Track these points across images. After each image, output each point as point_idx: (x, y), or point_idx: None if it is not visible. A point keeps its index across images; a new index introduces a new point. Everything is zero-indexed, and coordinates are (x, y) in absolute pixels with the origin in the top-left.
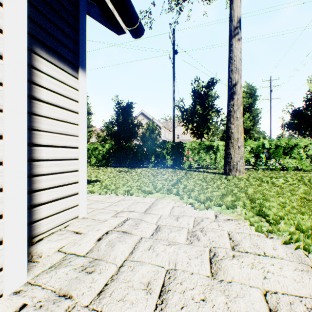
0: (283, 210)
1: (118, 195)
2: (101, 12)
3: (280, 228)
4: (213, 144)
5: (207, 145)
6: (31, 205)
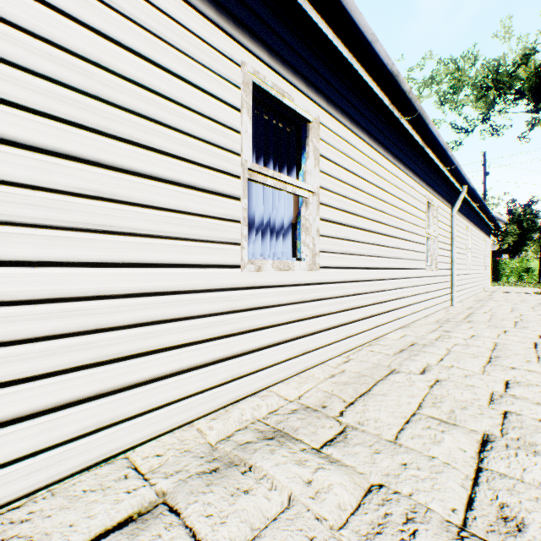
0: None
1: None
2: None
3: None
4: (530, 262)
5: (524, 263)
6: None
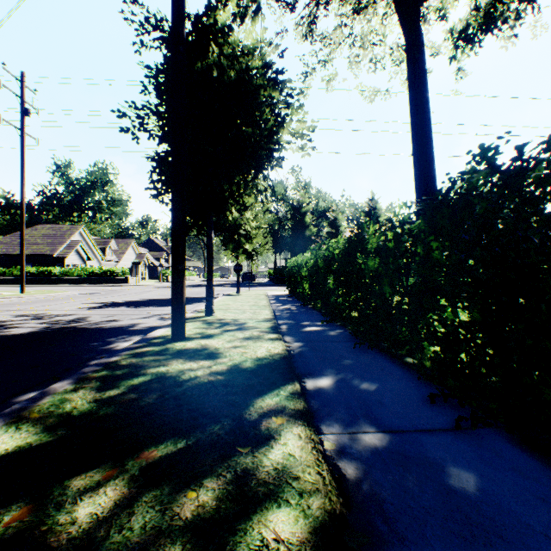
0: None
1: None
2: None
3: None
4: None
5: None
6: None
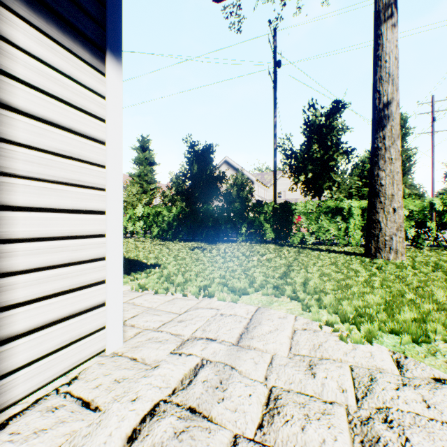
0: None
1: (187, 297)
2: None
3: None
4: (342, 205)
5: (332, 206)
6: None
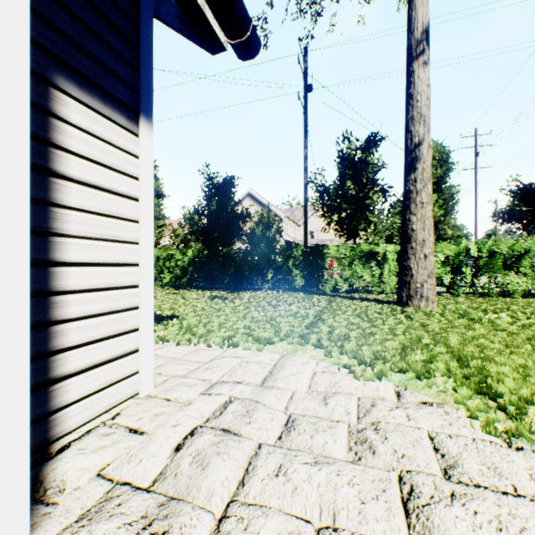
0: (529, 384)
1: (212, 347)
2: (180, 12)
3: (530, 426)
4: (376, 249)
5: (366, 250)
6: (48, 380)
